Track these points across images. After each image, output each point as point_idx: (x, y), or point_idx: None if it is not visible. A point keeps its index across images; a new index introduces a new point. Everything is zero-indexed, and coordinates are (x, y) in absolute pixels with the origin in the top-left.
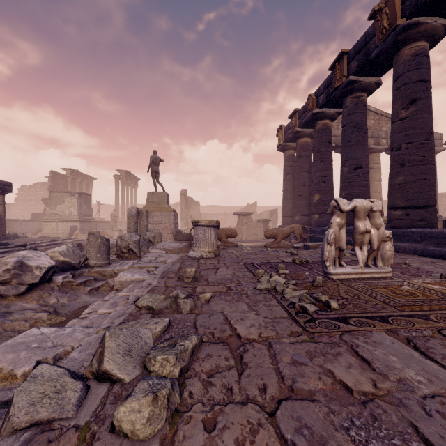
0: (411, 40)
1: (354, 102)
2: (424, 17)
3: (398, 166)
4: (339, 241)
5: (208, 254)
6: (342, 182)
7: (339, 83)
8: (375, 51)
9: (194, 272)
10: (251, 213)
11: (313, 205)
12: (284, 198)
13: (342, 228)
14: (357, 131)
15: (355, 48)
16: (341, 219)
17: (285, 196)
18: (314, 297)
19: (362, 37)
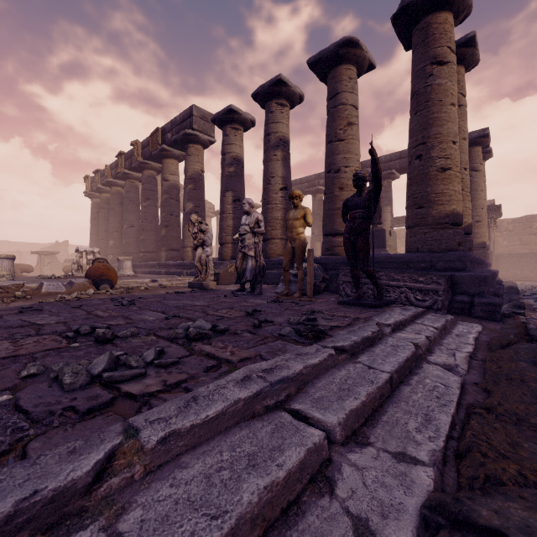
0: (147, 169)
1: (130, 185)
2: (150, 161)
3: (142, 231)
4: (80, 263)
5: (7, 275)
6: (123, 234)
7: (120, 170)
8: (133, 165)
9: (3, 275)
10: (56, 253)
11: (109, 248)
12: (91, 240)
13: (81, 258)
14: (132, 203)
15: (128, 154)
16: (80, 255)
17: (92, 238)
18: (58, 277)
19: (130, 151)
